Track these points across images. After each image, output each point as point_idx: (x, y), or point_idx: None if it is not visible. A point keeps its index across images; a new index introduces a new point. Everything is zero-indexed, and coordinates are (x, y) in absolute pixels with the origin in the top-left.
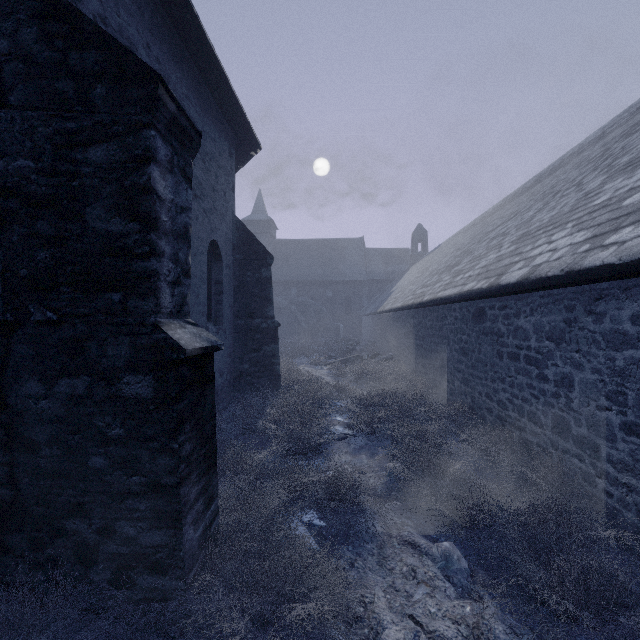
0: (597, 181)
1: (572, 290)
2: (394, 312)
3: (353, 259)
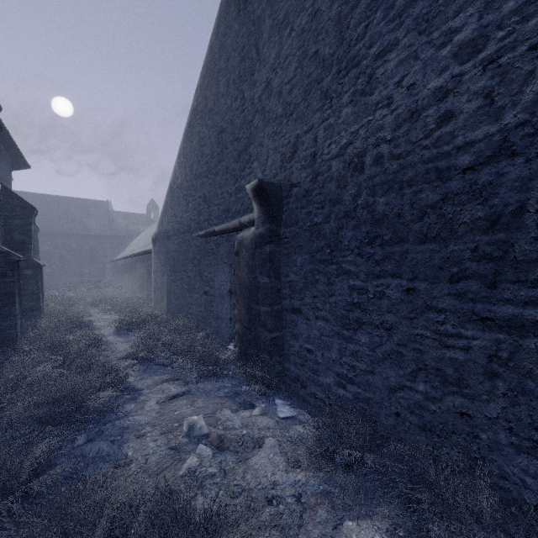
0: None
1: None
2: (123, 260)
3: (98, 218)
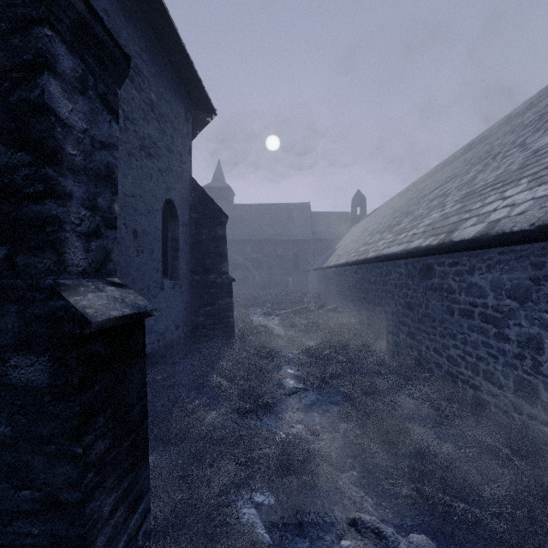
0: (545, 139)
1: (540, 246)
2: (338, 268)
3: (300, 221)
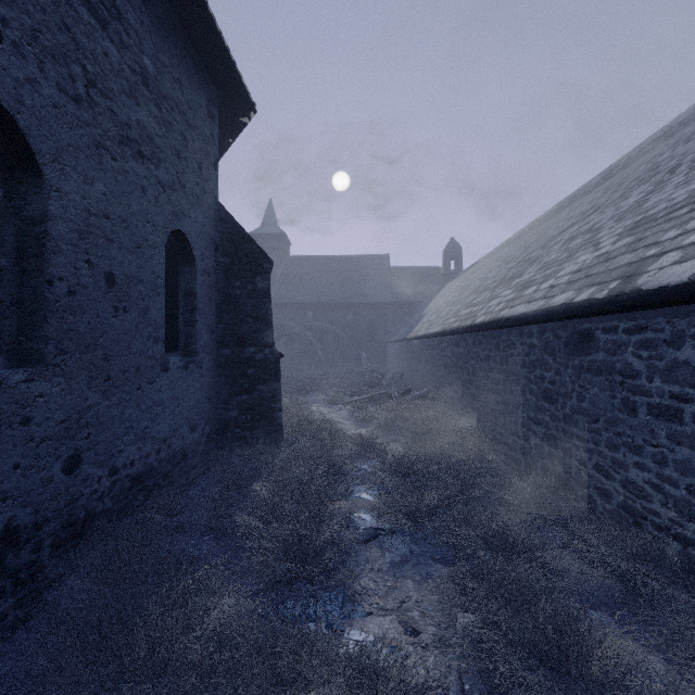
0: None
1: None
2: (429, 338)
3: (377, 278)
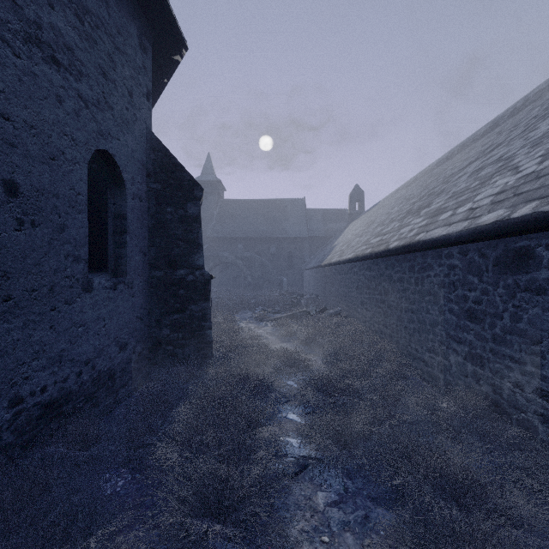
0: None
1: None
2: (342, 264)
3: (295, 218)
